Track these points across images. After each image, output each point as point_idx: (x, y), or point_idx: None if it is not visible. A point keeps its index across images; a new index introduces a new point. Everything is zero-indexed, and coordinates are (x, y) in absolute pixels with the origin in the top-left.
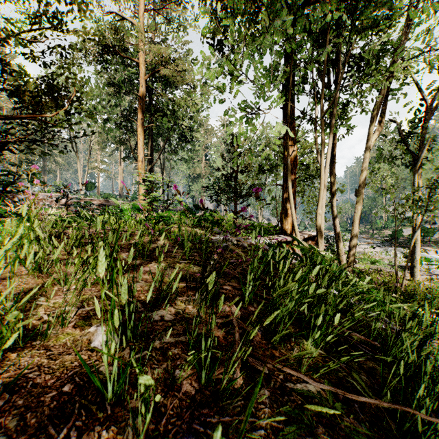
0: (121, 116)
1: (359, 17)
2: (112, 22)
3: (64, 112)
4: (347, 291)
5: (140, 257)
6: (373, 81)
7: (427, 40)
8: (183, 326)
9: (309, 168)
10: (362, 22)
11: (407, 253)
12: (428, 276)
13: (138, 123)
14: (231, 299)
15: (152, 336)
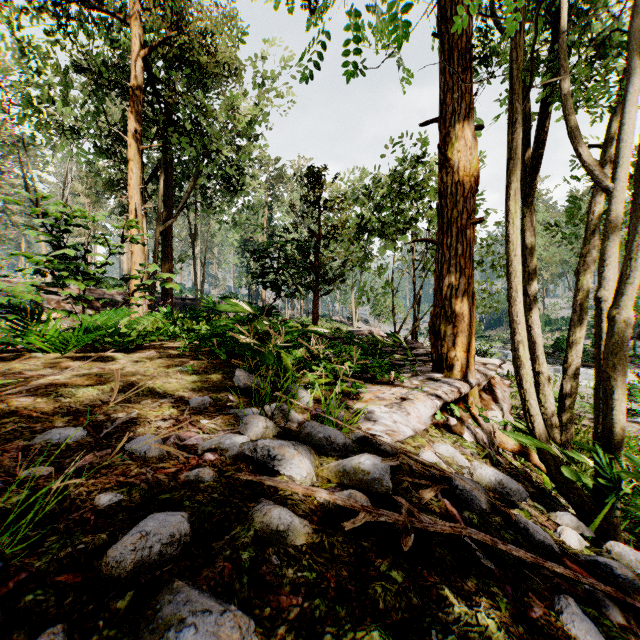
0: (108, 135)
1: None
2: None
3: None
4: None
5: None
6: None
7: None
8: None
9: None
10: None
11: None
12: None
13: (128, 139)
14: None
15: None
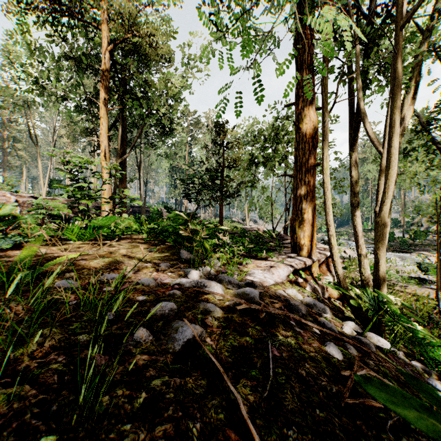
0: (85, 99)
1: None
2: None
3: None
4: None
5: None
6: None
7: None
8: None
9: None
10: None
11: (420, 263)
12: None
13: (100, 104)
14: None
15: None
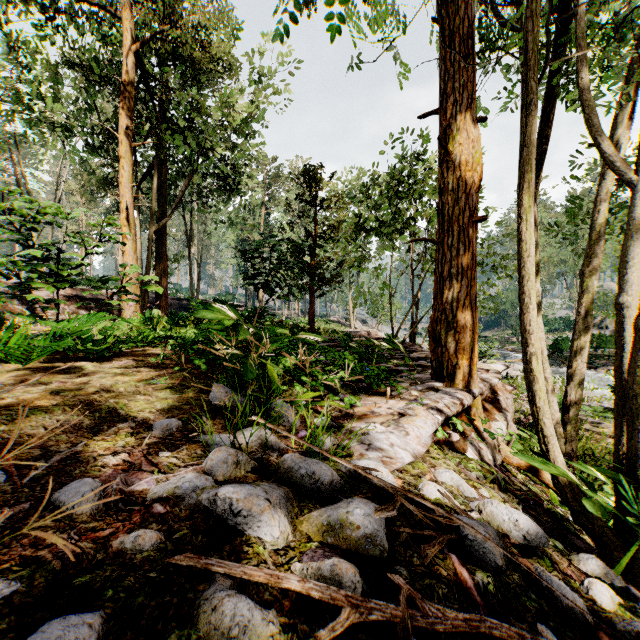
0: (100, 132)
1: None
2: None
3: None
4: None
5: None
6: None
7: None
8: None
9: None
10: None
11: None
12: None
13: (119, 136)
14: None
15: None
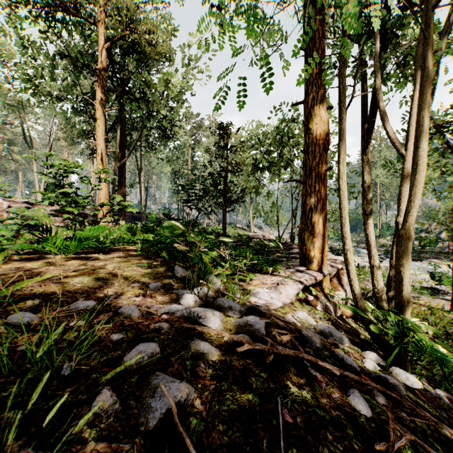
0: (81, 100)
1: None
2: None
3: None
4: None
5: None
6: None
7: None
8: None
9: None
10: None
11: (433, 273)
12: None
13: (96, 105)
14: None
15: None
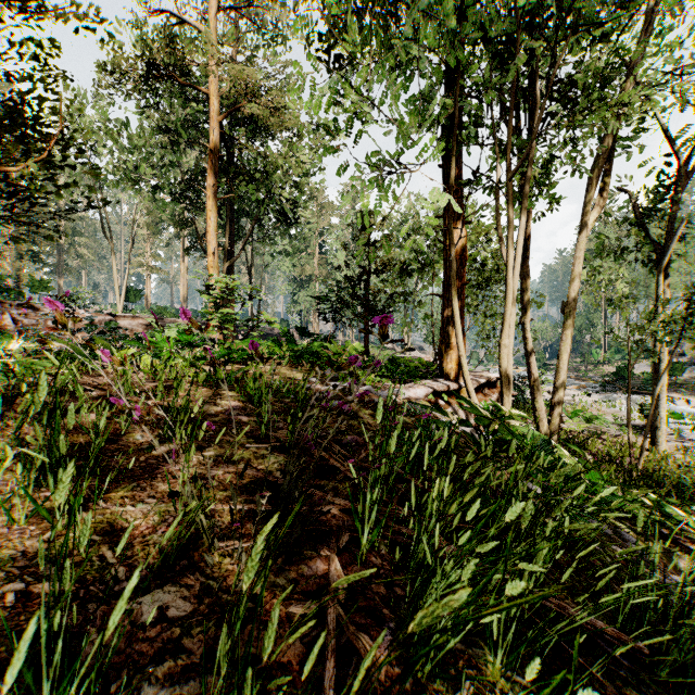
0: (181, 181)
1: (575, 4)
2: (164, 26)
3: (45, 165)
4: (577, 534)
5: (168, 439)
6: (596, 118)
7: (694, 43)
8: (208, 636)
9: (486, 267)
10: (580, 13)
11: (643, 405)
12: (678, 443)
13: (207, 193)
14: (334, 538)
15: (117, 683)
